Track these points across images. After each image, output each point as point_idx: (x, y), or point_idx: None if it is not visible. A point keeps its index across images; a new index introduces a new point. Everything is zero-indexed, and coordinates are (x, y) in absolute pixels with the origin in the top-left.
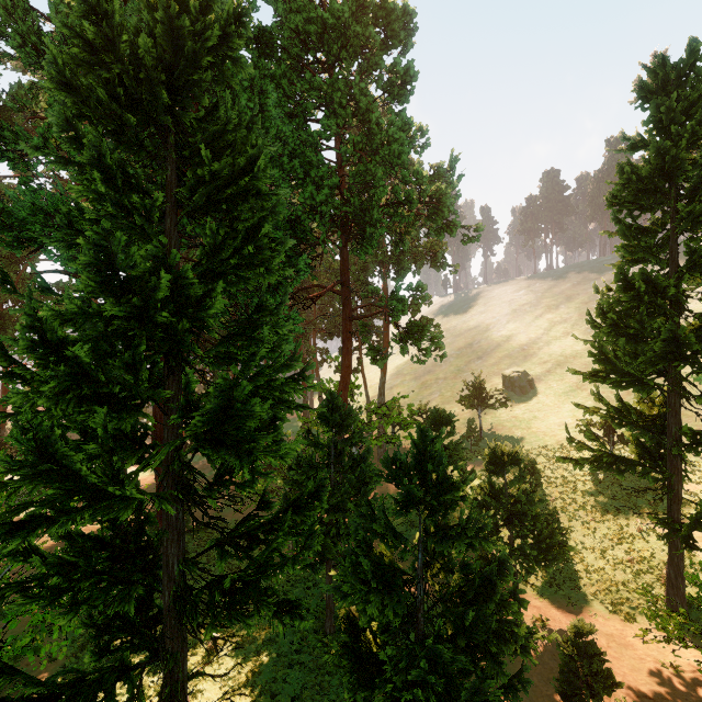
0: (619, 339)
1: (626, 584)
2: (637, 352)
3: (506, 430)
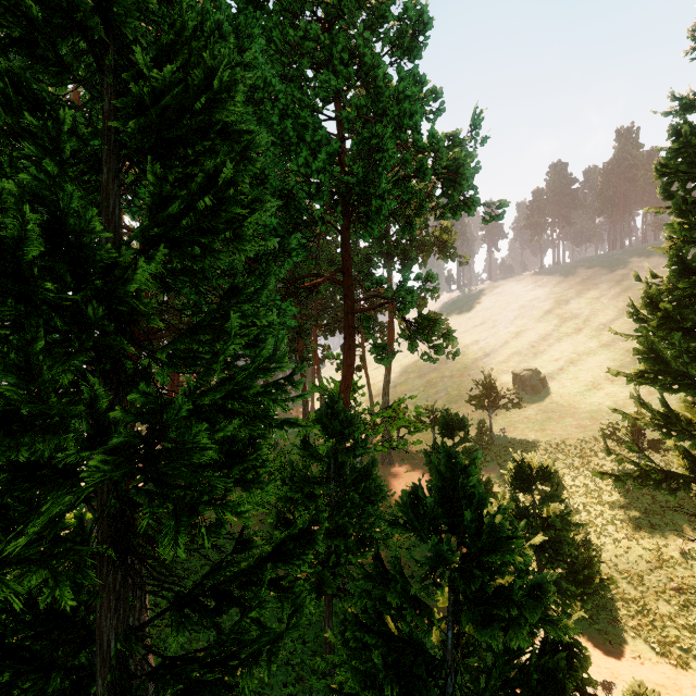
0: (671, 334)
1: (674, 618)
2: (690, 349)
3: (518, 432)
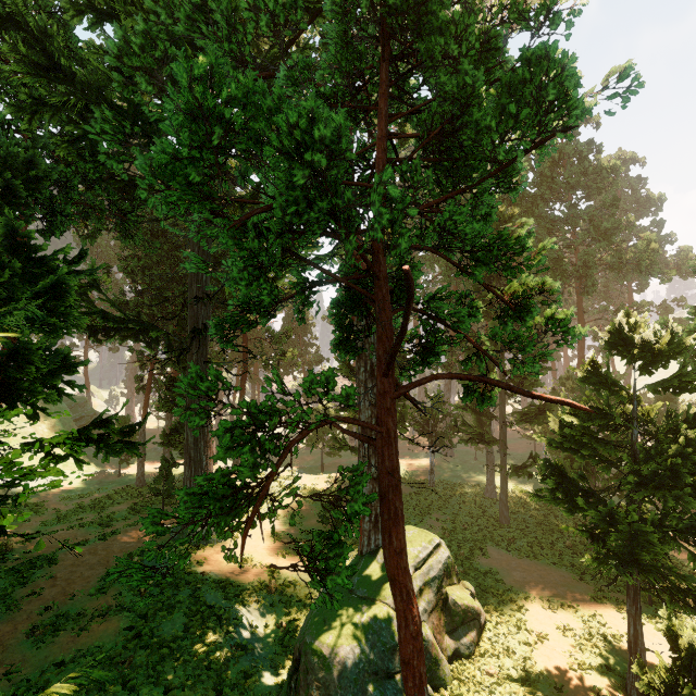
0: None
1: None
2: None
3: None
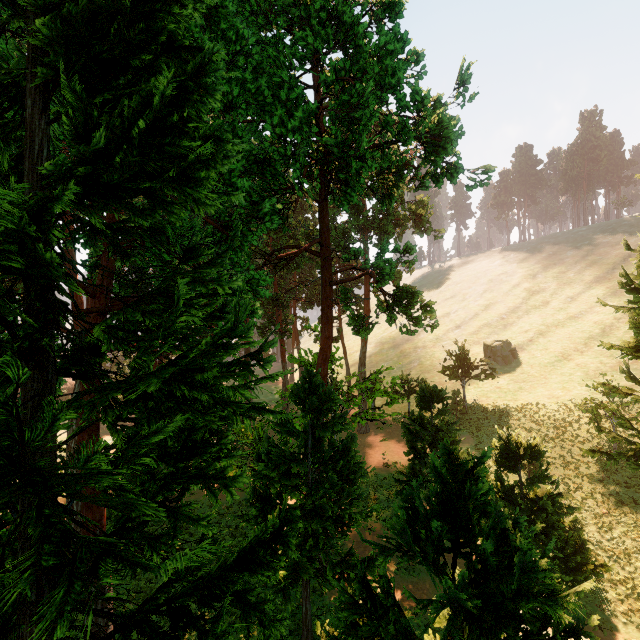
0: None
1: None
2: None
3: (491, 402)
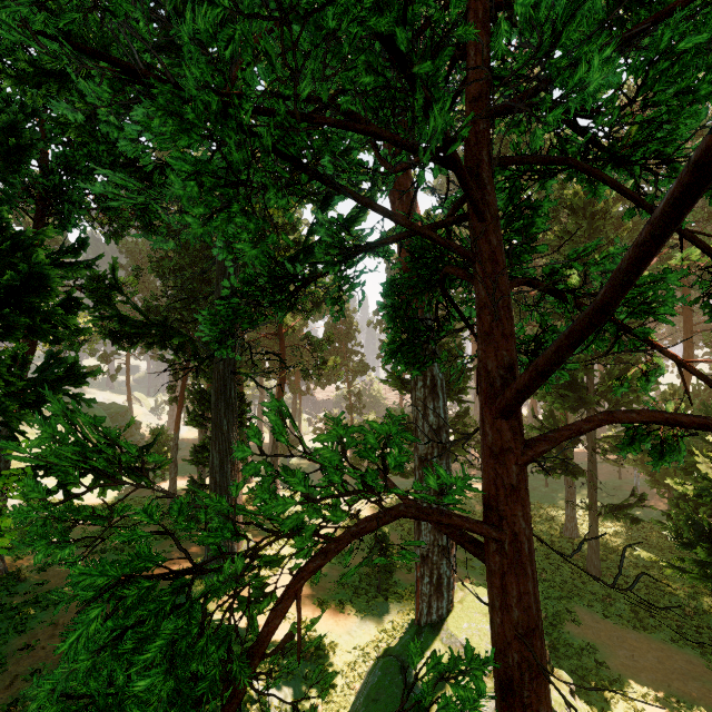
0: None
1: None
2: None
3: None
